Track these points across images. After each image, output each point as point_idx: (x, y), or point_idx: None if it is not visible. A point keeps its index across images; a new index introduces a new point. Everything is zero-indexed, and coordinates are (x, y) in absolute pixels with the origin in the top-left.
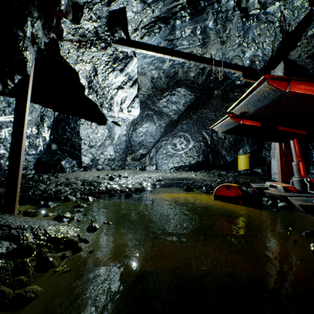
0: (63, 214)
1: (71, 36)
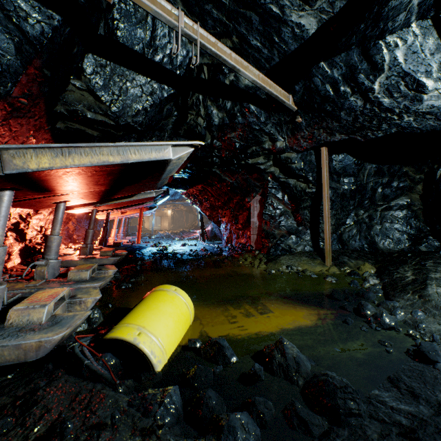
0: (304, 269)
1: (291, 140)
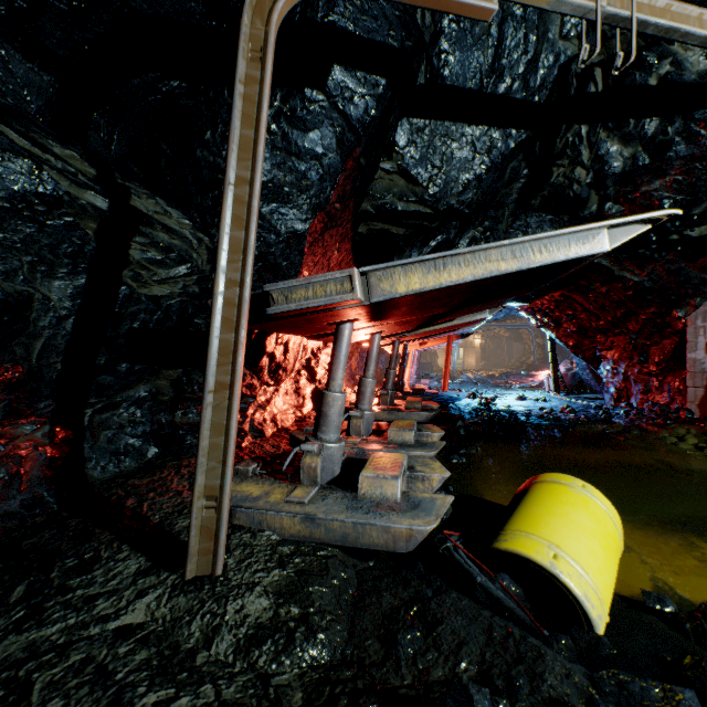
0: None
1: None
